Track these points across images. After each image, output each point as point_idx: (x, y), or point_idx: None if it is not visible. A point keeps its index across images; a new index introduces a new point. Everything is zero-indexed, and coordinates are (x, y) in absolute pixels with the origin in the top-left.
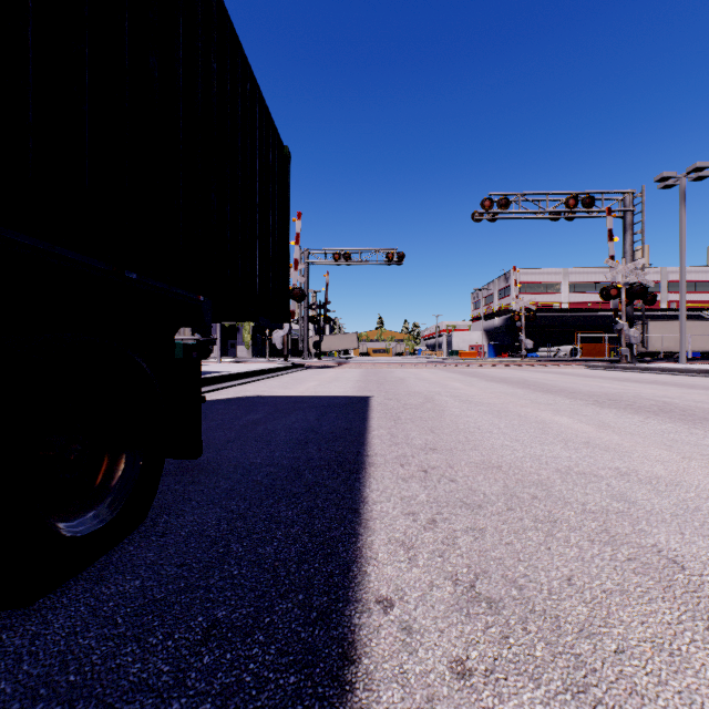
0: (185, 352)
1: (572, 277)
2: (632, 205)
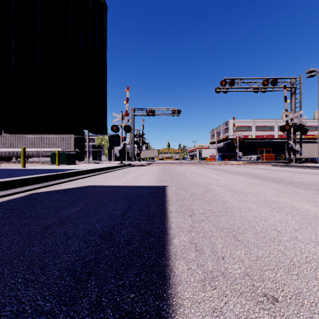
0: (68, 158)
1: (257, 123)
2: (295, 84)
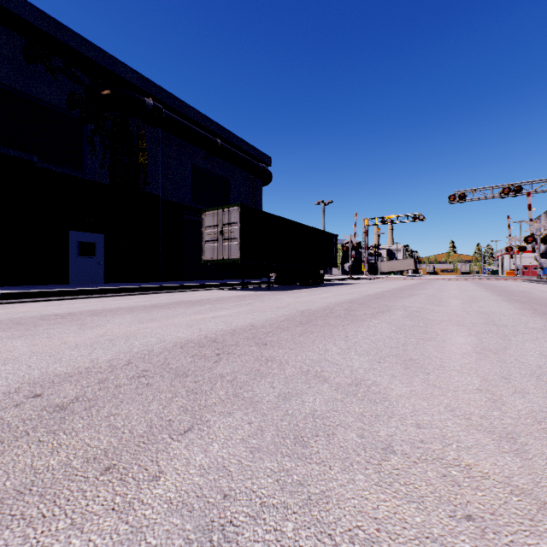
0: None
1: None
2: None
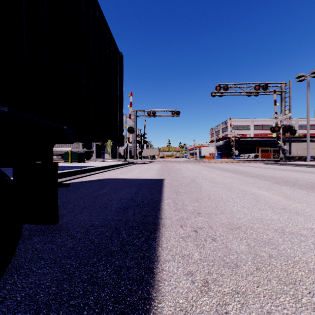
0: (78, 157)
1: (255, 122)
2: (285, 89)
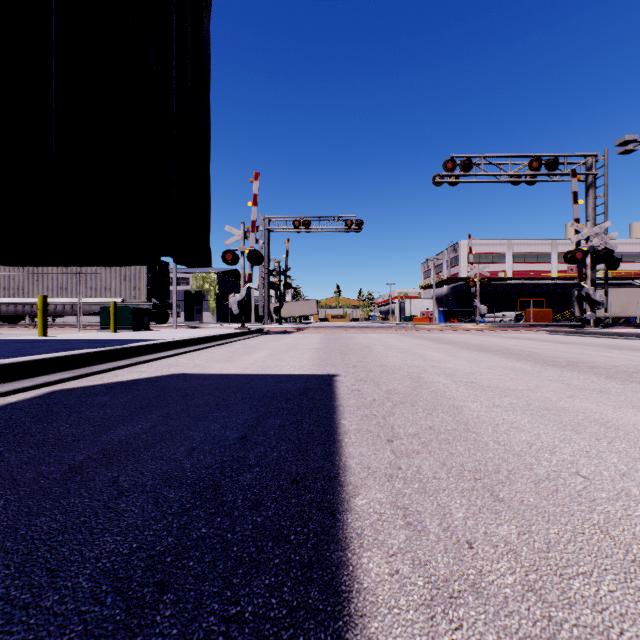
0: (134, 317)
1: (515, 248)
2: (594, 168)
